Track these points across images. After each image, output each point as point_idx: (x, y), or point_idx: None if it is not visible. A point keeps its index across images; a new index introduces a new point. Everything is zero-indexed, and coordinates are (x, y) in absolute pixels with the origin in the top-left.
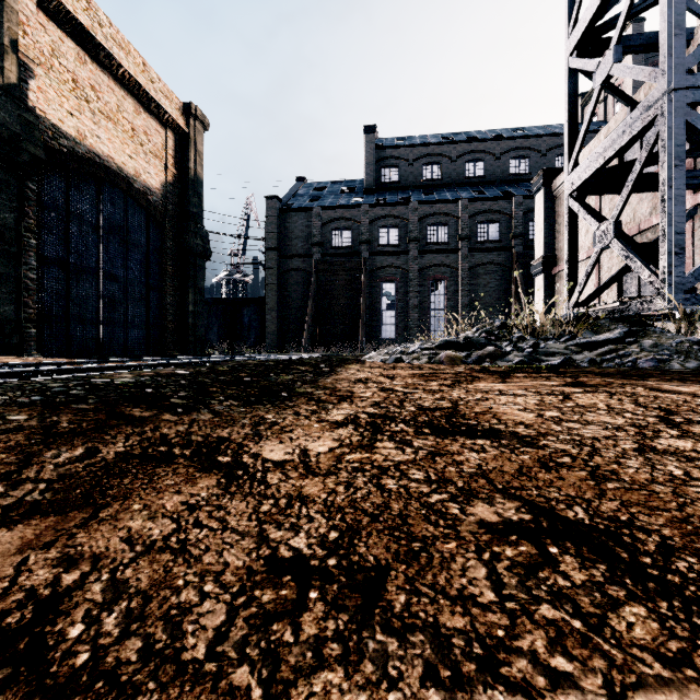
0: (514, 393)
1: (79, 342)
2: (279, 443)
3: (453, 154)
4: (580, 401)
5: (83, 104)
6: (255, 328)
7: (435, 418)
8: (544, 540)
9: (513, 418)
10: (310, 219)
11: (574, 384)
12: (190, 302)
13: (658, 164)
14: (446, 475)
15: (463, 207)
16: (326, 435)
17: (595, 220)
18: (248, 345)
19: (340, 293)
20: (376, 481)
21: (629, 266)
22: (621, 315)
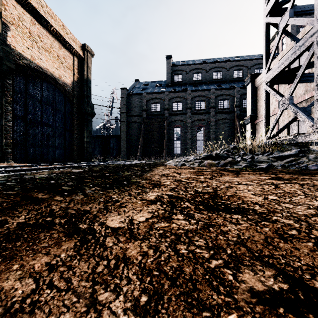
0: (246, 183)
1: (32, 156)
2: (117, 215)
3: (207, 68)
4: (285, 189)
5: (34, 43)
6: (116, 149)
7: (205, 199)
8: (307, 315)
9: (250, 200)
10: (141, 98)
11: (277, 178)
12: (85, 137)
13: (308, 69)
14: (218, 242)
15: (212, 92)
16: (144, 209)
17: (279, 96)
18: (113, 156)
19: (155, 133)
20: (174, 246)
21: (295, 118)
22: (293, 142)
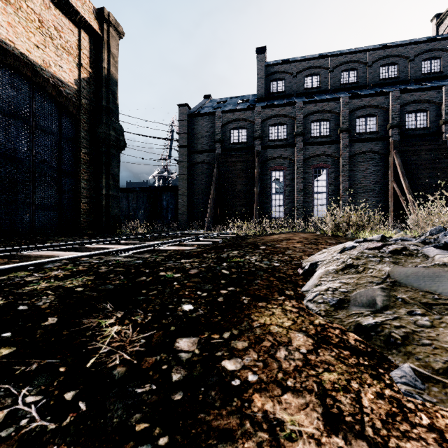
0: None
1: None
2: None
3: (330, 66)
4: None
5: None
6: (171, 210)
7: None
8: None
9: None
10: (212, 121)
11: None
12: (104, 186)
13: None
14: None
15: (343, 104)
16: None
17: None
18: (166, 222)
19: (237, 180)
20: None
21: None
22: None
